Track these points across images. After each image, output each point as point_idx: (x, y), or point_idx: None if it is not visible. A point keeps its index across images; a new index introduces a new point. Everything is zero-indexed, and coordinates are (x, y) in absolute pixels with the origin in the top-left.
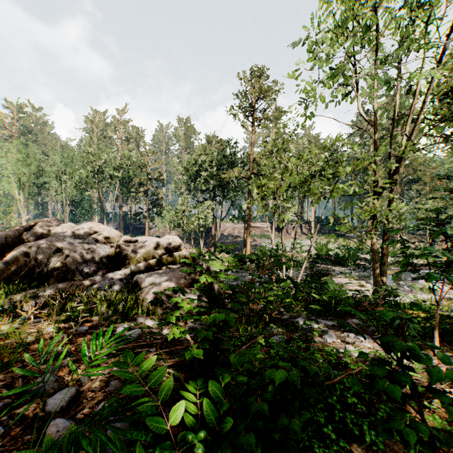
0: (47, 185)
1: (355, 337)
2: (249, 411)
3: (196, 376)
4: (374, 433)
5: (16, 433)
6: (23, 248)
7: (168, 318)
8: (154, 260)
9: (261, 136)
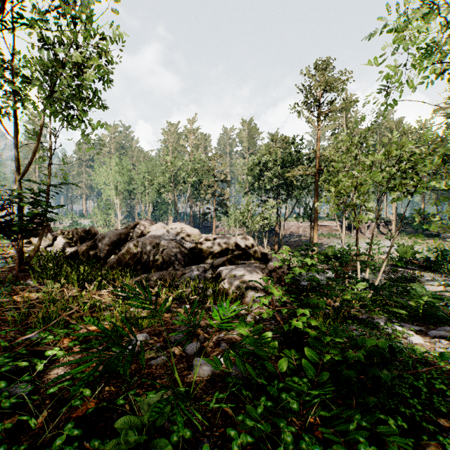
0: (135, 190)
1: (448, 344)
2: (348, 358)
3: (287, 348)
4: None
5: (174, 362)
6: (133, 243)
7: (262, 300)
8: (231, 256)
9: (329, 128)
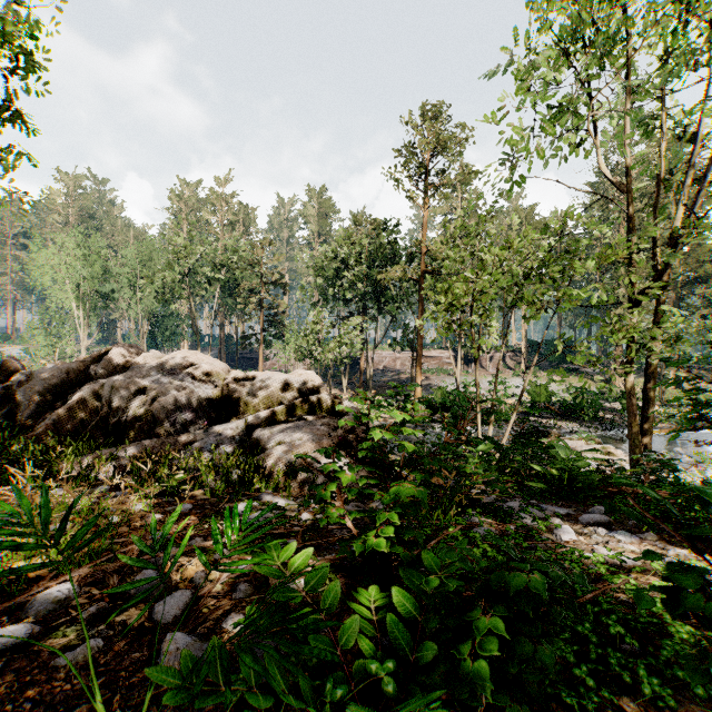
0: (115, 294)
1: (608, 535)
2: (475, 630)
3: (365, 583)
4: (657, 682)
5: (120, 649)
6: (92, 388)
7: (320, 493)
8: (280, 408)
9: (438, 212)
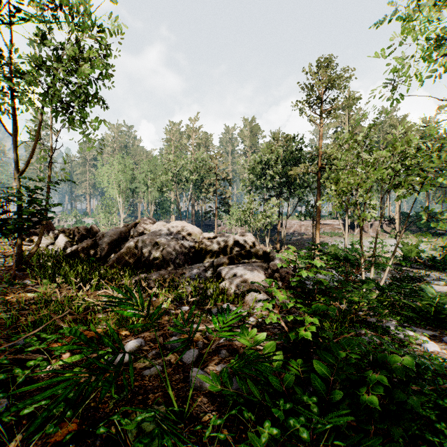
0: (137, 189)
1: None
2: (369, 380)
3: (293, 358)
4: None
5: (169, 372)
6: (133, 242)
7: (265, 305)
8: (232, 255)
9: (331, 126)
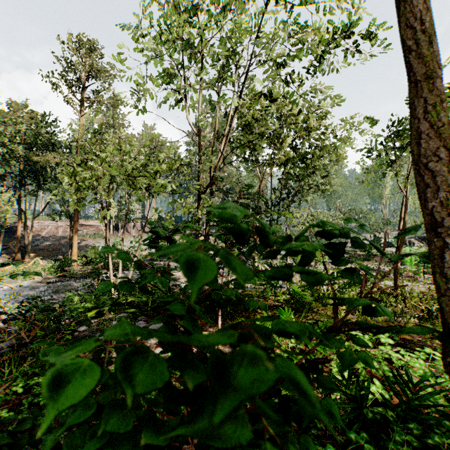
0: None
1: None
2: None
3: None
4: None
5: None
6: None
7: None
8: None
9: (96, 121)
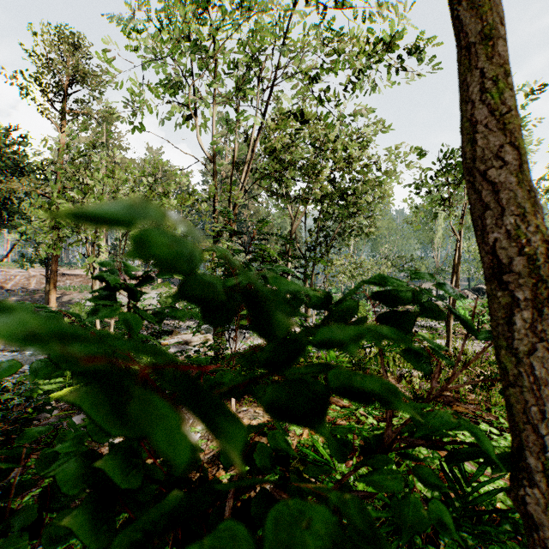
0: None
1: None
2: None
3: None
4: None
5: None
6: None
7: None
8: None
9: (83, 141)
